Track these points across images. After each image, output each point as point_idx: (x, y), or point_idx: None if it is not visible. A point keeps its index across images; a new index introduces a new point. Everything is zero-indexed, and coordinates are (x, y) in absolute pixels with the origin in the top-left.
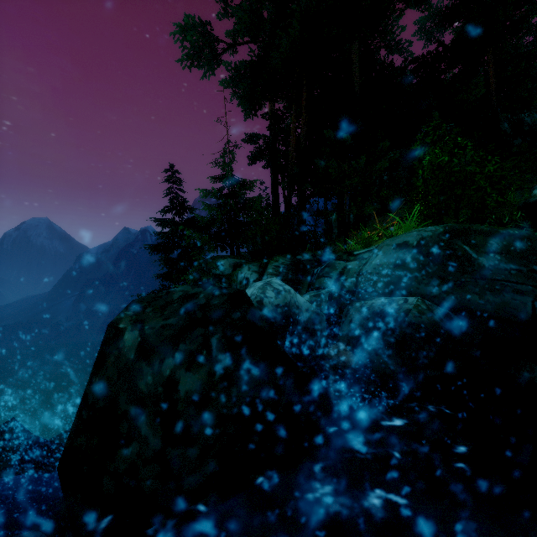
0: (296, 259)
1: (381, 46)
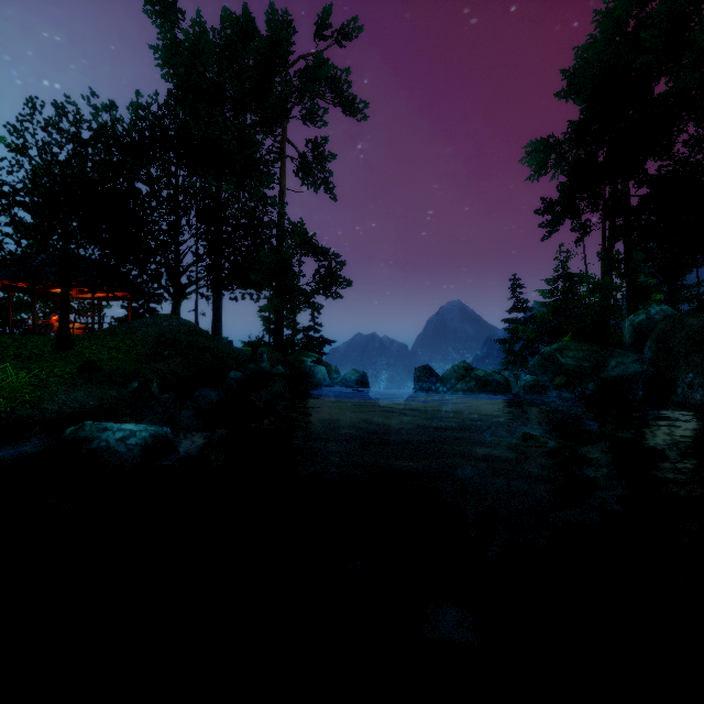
0: None
1: None
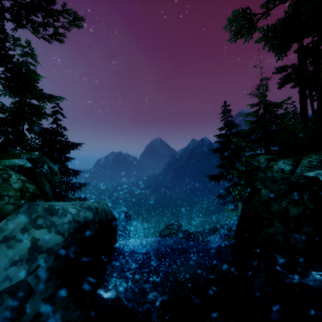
0: None
1: None
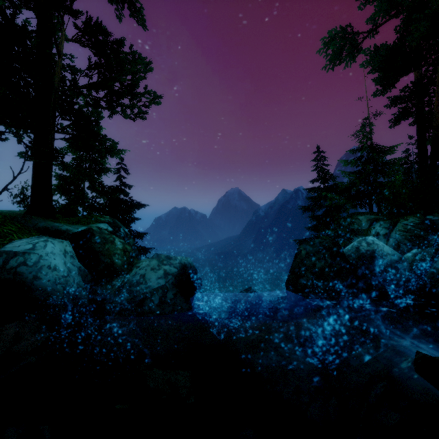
0: (425, 219)
1: None
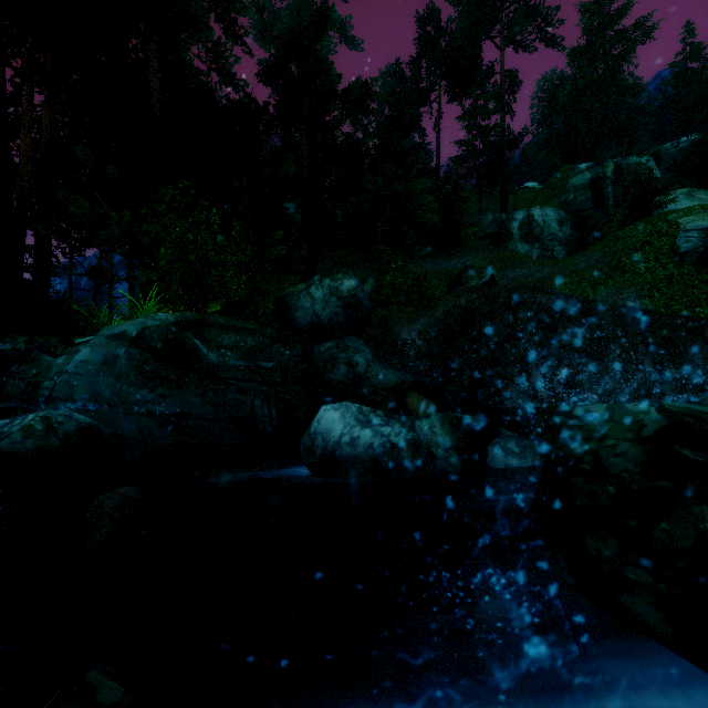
0: None
1: (212, 67)
